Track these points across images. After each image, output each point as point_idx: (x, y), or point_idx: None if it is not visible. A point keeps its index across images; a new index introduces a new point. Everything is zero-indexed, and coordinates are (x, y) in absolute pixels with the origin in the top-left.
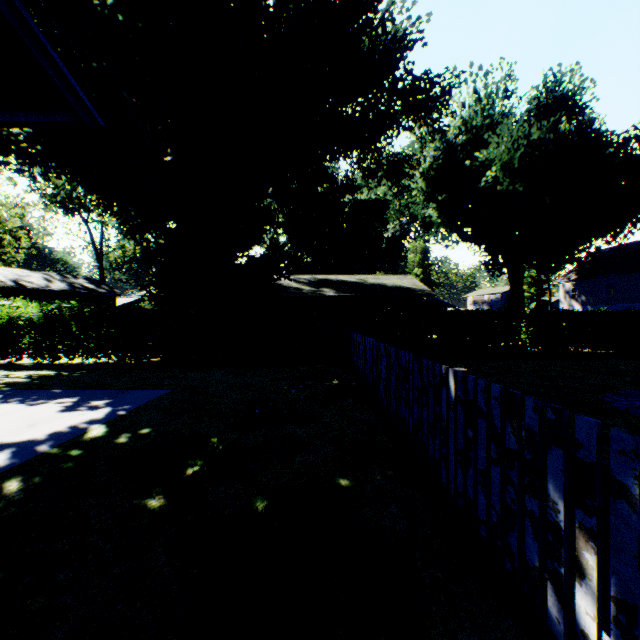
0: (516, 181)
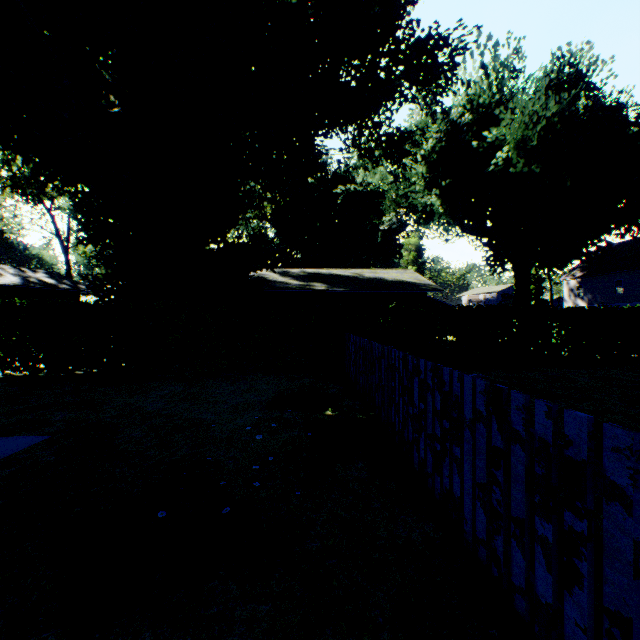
0: (532, 161)
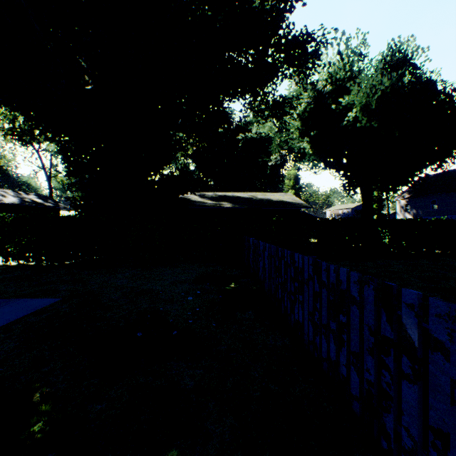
0: (372, 119)
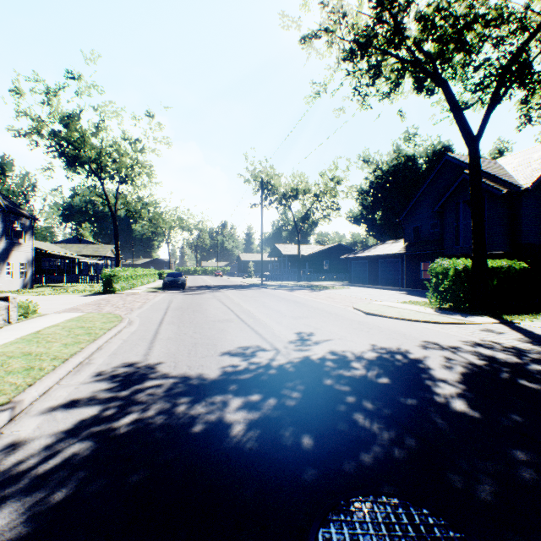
0: None
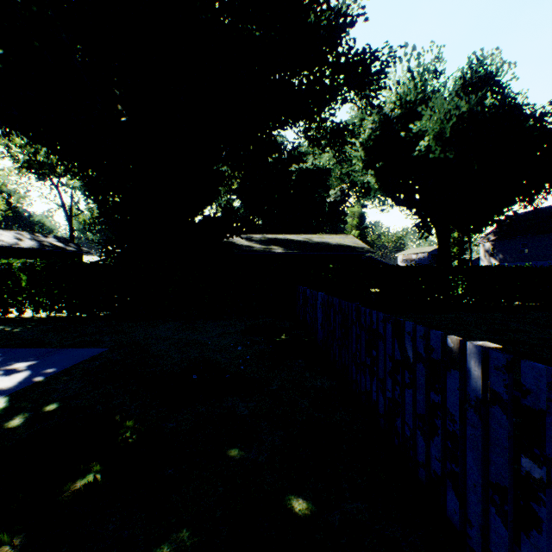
0: (447, 149)
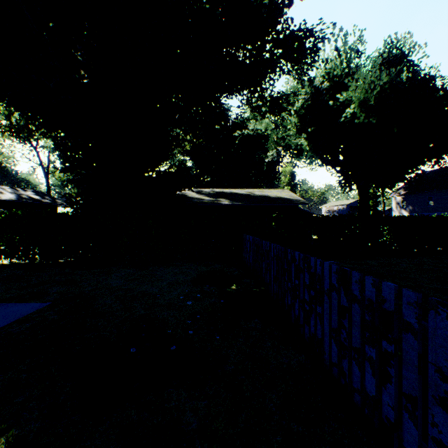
0: (370, 115)
